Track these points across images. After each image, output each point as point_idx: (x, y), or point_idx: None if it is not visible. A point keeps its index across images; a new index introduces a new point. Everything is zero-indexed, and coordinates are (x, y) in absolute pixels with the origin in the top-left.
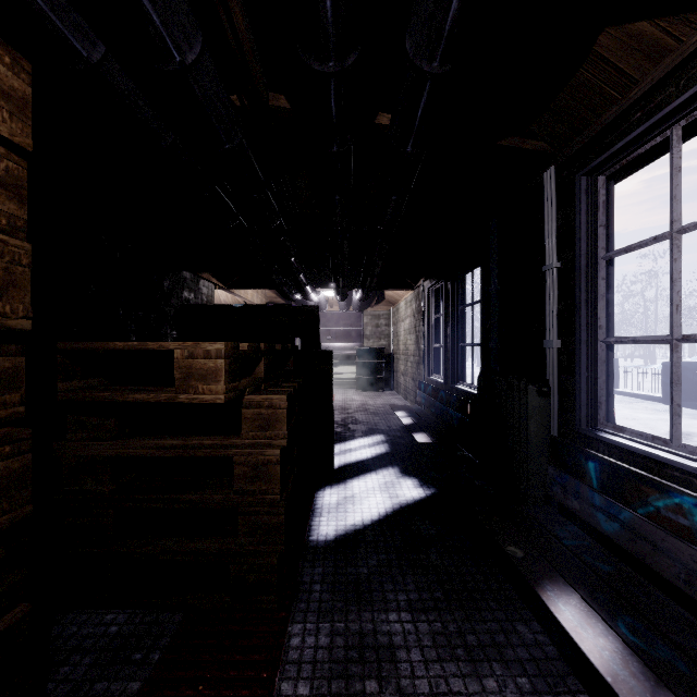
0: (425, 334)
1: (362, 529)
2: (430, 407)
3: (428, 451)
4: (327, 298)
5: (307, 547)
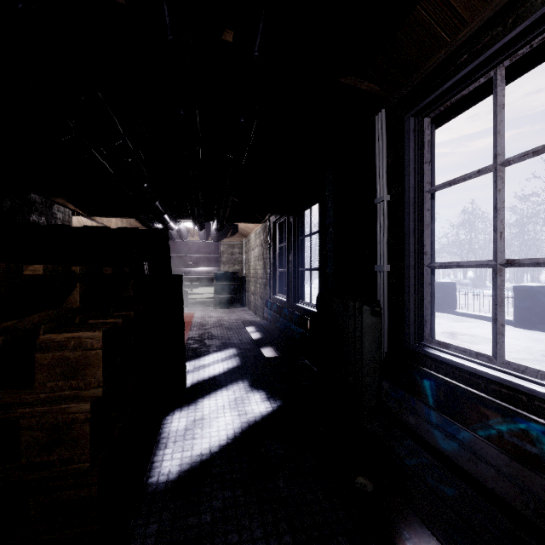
0: (271, 261)
1: (208, 459)
2: (275, 323)
3: (274, 362)
4: (188, 229)
5: (144, 494)
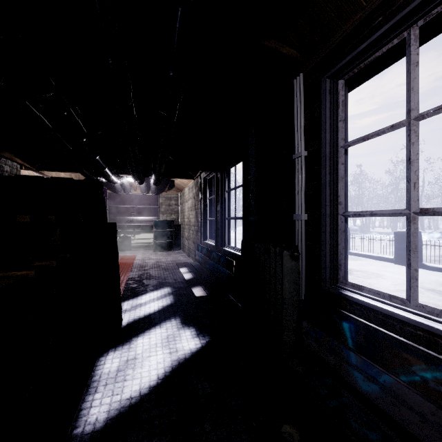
0: (202, 211)
1: (137, 403)
2: (205, 264)
3: (204, 299)
4: (131, 184)
5: None
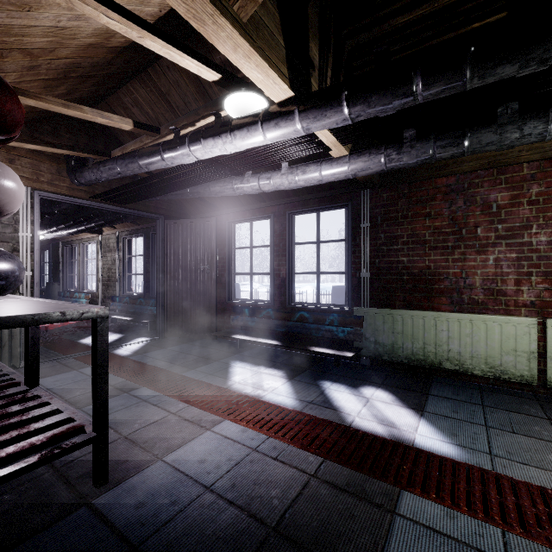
0: None
1: None
2: None
3: None
4: None
5: None
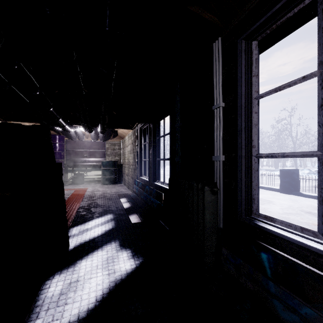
0: (138, 153)
1: None
2: (141, 195)
3: (139, 224)
4: (84, 133)
5: None
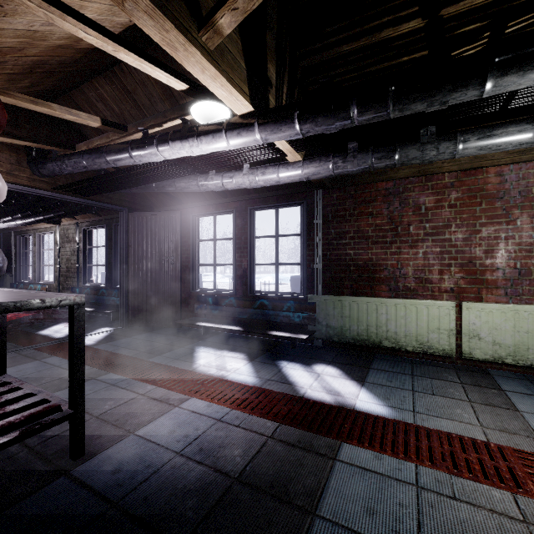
0: None
1: None
2: None
3: None
4: None
5: None
